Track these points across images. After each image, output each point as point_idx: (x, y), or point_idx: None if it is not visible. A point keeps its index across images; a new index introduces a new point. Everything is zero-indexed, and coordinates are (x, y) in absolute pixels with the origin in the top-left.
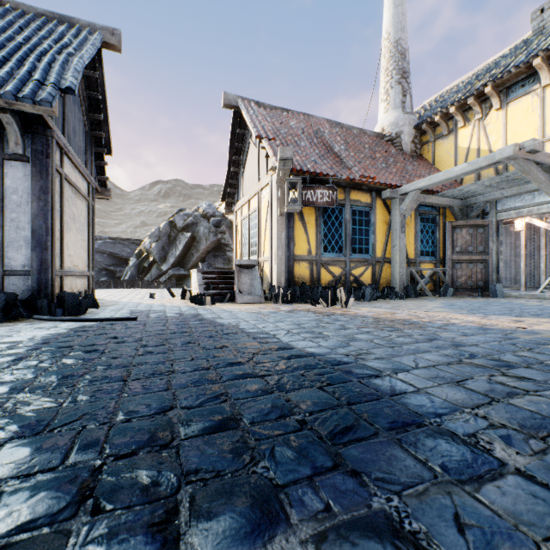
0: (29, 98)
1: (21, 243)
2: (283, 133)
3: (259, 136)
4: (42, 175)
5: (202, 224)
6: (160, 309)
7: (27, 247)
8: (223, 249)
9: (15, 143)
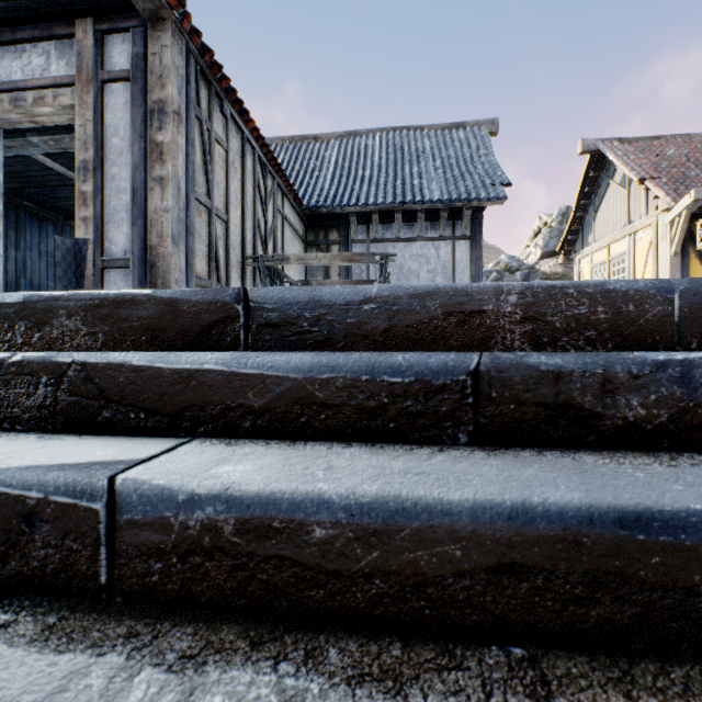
0: (495, 198)
1: None
2: (664, 168)
3: (641, 178)
4: (477, 247)
5: (507, 280)
6: None
7: None
8: None
9: (464, 228)
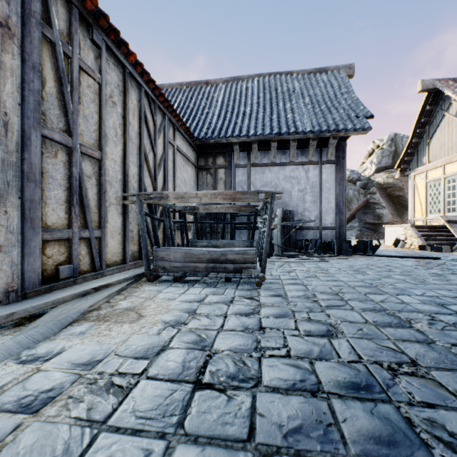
0: (361, 128)
1: (330, 211)
2: None
3: None
4: (340, 170)
5: (350, 188)
6: (416, 253)
7: (332, 213)
8: (371, 207)
9: (330, 154)
